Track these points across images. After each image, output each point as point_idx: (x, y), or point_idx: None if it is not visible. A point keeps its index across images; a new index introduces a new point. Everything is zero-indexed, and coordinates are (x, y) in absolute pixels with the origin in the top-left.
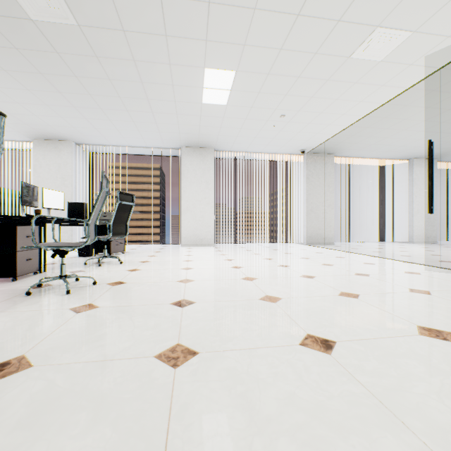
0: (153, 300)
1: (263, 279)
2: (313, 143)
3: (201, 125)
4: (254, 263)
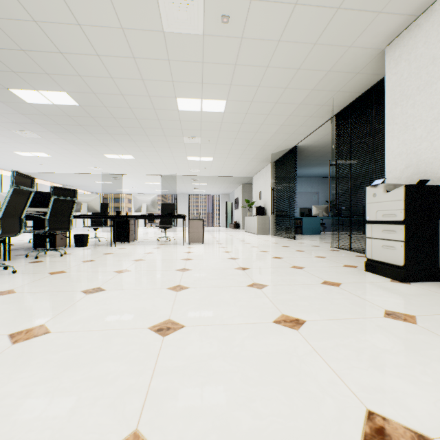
0: None
1: None
2: (32, 171)
3: None
4: None
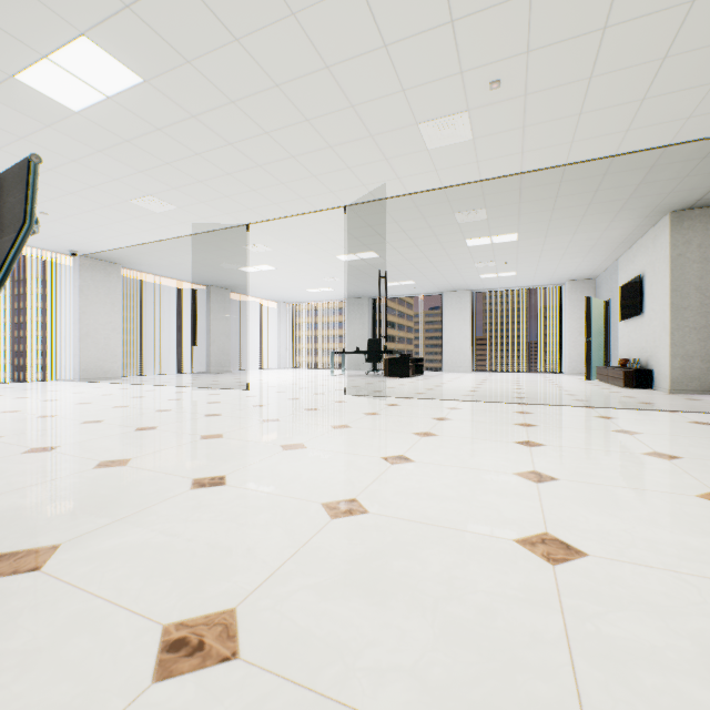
0: None
1: (31, 410)
2: (92, 248)
3: None
4: (4, 402)
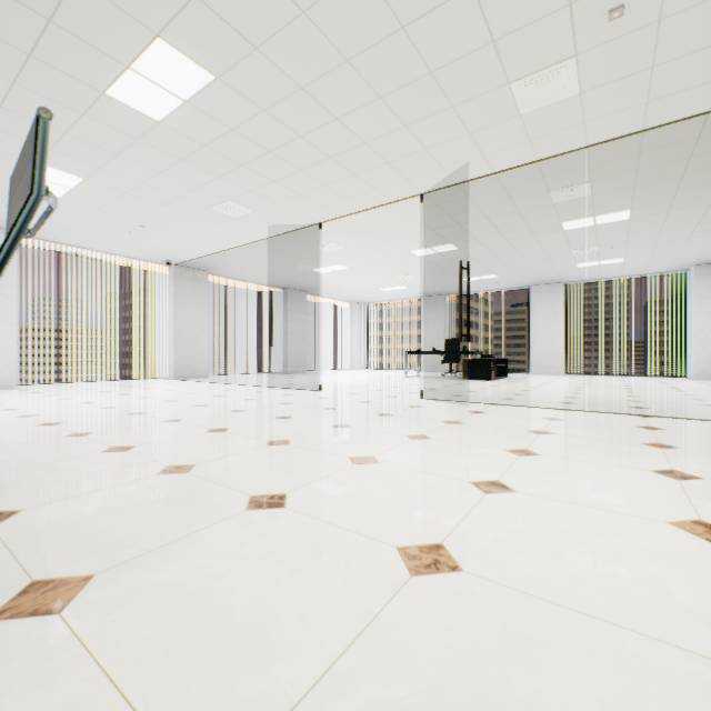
0: (11, 427)
1: (126, 406)
2: (183, 257)
3: (4, 204)
4: (108, 398)
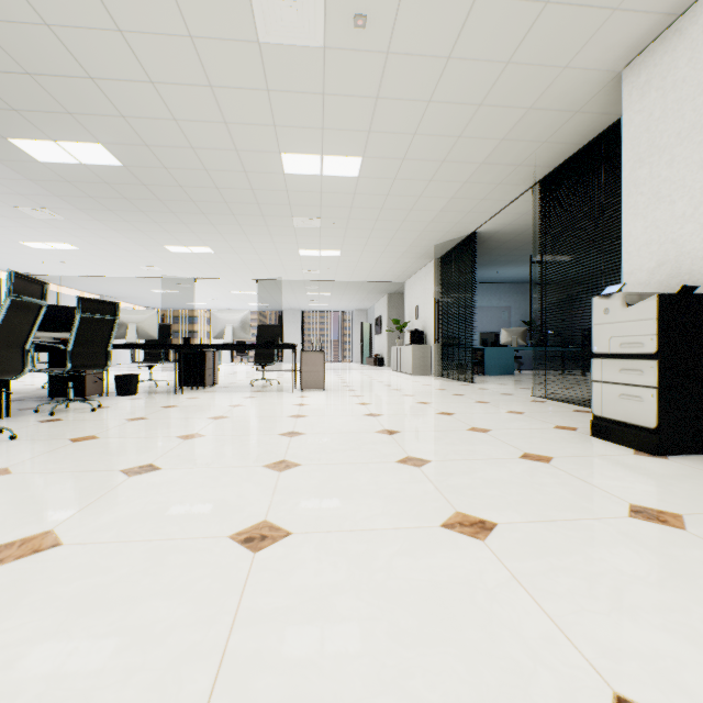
0: None
1: None
2: (50, 273)
3: None
4: None
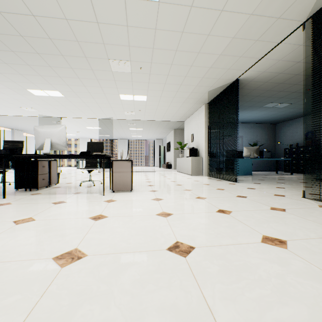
0: None
1: None
2: None
3: None
4: None
